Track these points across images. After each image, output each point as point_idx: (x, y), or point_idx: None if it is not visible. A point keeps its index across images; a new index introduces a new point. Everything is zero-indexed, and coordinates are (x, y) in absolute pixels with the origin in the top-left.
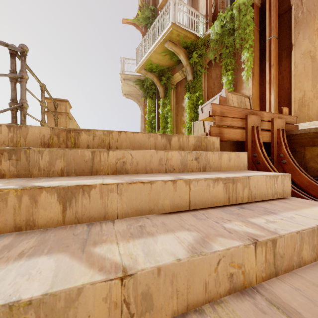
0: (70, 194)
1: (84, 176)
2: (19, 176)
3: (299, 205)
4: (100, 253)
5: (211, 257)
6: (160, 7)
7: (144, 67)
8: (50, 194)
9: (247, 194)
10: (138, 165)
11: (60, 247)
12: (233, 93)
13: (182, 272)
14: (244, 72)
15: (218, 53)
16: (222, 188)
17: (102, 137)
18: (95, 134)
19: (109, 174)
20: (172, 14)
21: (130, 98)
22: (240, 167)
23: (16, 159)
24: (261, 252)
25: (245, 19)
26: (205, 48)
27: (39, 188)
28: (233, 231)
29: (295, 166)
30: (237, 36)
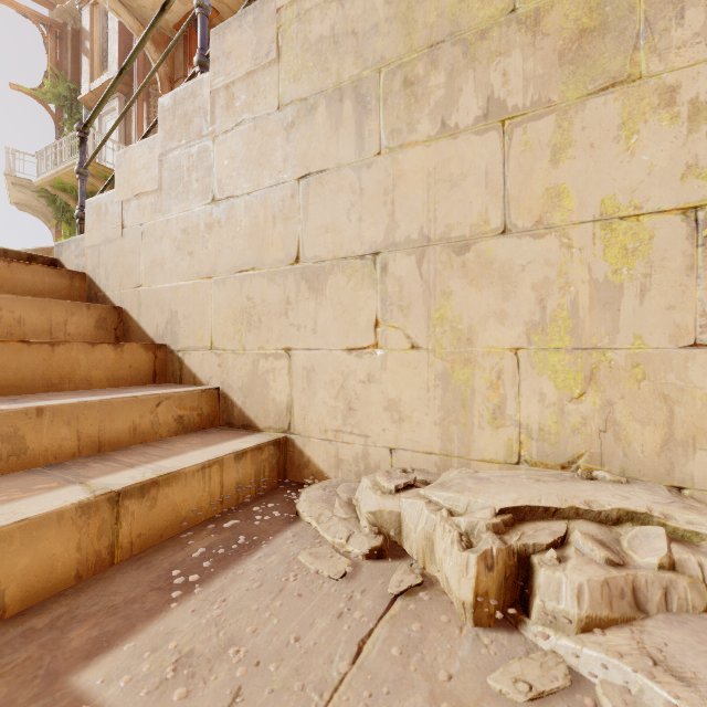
0: None
1: None
2: None
3: None
4: None
5: None
6: (82, 100)
7: (51, 184)
8: None
9: None
10: None
11: None
12: None
13: None
14: None
15: None
16: None
17: None
18: None
19: None
20: None
21: (29, 212)
22: None
23: None
24: None
25: None
26: None
27: None
28: None
29: None
30: None
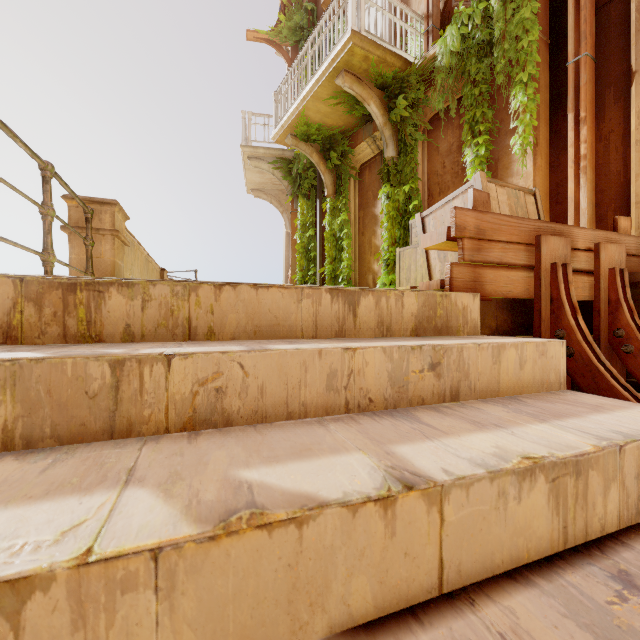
0: None
1: (84, 443)
2: None
3: None
4: None
5: None
6: (325, 3)
7: (291, 132)
8: None
9: (616, 504)
10: (265, 395)
11: None
12: (499, 184)
13: None
14: (516, 138)
15: (454, 97)
16: (544, 496)
17: (168, 303)
18: (148, 294)
19: (170, 430)
20: (352, 12)
21: (263, 198)
22: (549, 381)
23: None
24: None
25: (518, 17)
26: (424, 88)
27: None
28: None
29: None
30: (500, 57)
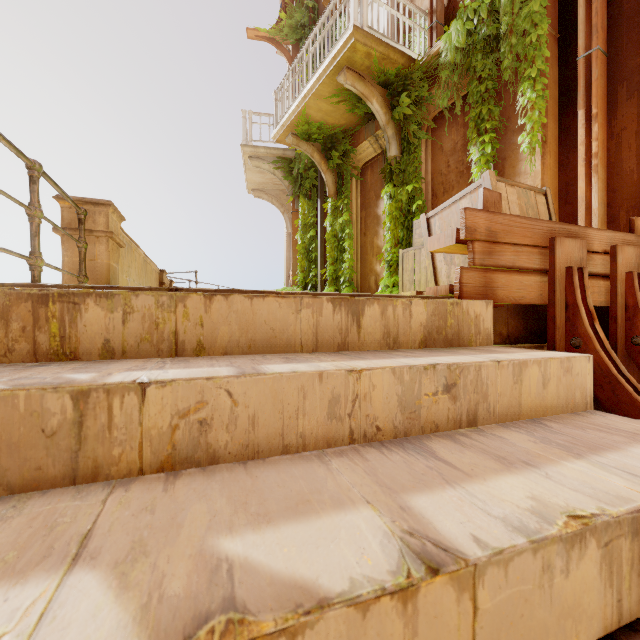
0: None
1: (40, 491)
2: None
3: None
4: None
5: None
6: None
7: (292, 131)
8: None
9: None
10: (257, 427)
11: None
12: (508, 183)
13: None
14: (524, 135)
15: (459, 94)
16: (596, 565)
17: (152, 315)
18: (129, 305)
19: (144, 471)
20: (354, 7)
21: (264, 198)
22: (574, 401)
23: None
24: None
25: (526, 11)
26: (428, 86)
27: None
28: None
29: None
30: (507, 52)
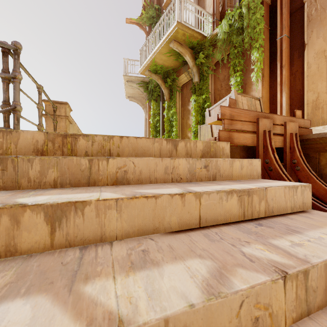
0: (60, 212)
1: (80, 187)
2: (5, 188)
3: (324, 221)
4: (91, 294)
5: (233, 299)
6: (165, 6)
7: (148, 69)
8: (35, 212)
9: (264, 208)
10: (142, 174)
11: (43, 284)
12: (242, 95)
13: (196, 321)
14: (253, 73)
15: (226, 53)
16: (236, 201)
17: (101, 143)
18: (94, 139)
19: (108, 184)
20: (177, 13)
21: (134, 101)
22: (253, 175)
23: (1, 169)
24: (291, 287)
25: (254, 17)
26: (212, 49)
27: (22, 206)
28: (255, 259)
29: (310, 173)
30: (246, 35)
